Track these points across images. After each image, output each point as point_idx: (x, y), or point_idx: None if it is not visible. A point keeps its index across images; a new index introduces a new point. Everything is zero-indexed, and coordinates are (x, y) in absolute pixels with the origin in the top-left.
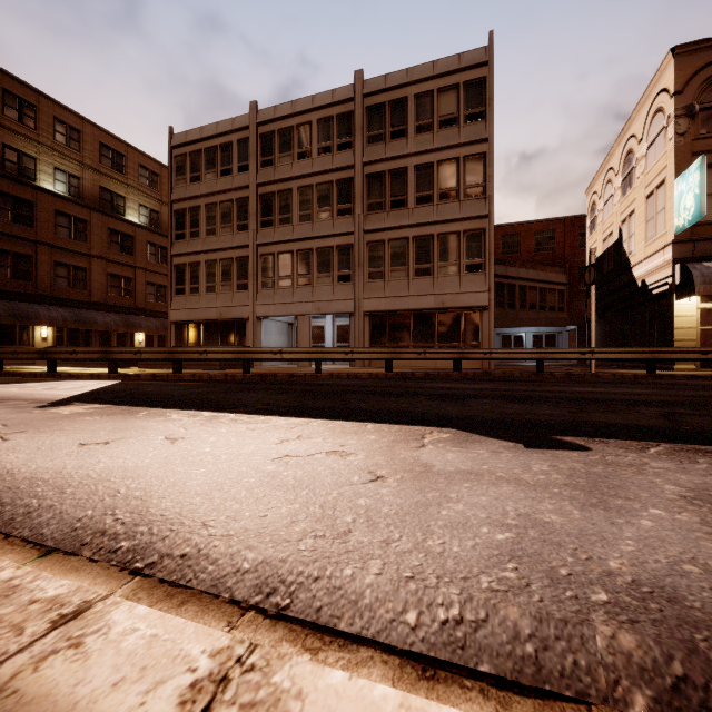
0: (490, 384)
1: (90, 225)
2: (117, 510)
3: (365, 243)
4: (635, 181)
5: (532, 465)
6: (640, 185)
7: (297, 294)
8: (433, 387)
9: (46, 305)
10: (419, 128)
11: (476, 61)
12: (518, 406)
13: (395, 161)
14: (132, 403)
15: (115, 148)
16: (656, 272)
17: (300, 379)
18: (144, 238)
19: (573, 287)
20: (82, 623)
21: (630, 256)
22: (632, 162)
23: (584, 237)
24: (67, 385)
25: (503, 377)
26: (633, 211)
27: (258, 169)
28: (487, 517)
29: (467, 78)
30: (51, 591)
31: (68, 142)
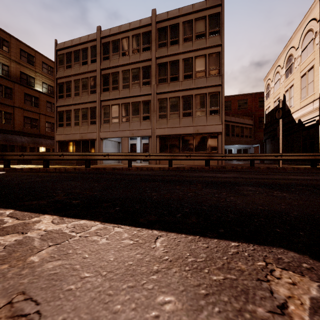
0: (232, 173)
1: (14, 90)
2: None
3: (157, 99)
4: (294, 70)
5: None
6: (297, 71)
7: (121, 126)
8: (200, 176)
9: None
10: (185, 39)
11: (215, 4)
12: (288, 195)
13: (172, 57)
14: None
15: (28, 52)
16: (308, 114)
17: (118, 171)
18: (44, 99)
19: (256, 126)
20: None
21: (290, 108)
22: (292, 60)
23: (261, 102)
24: None
25: (234, 169)
26: (292, 85)
27: (101, 61)
28: None
29: (210, 13)
30: None
31: (1, 47)
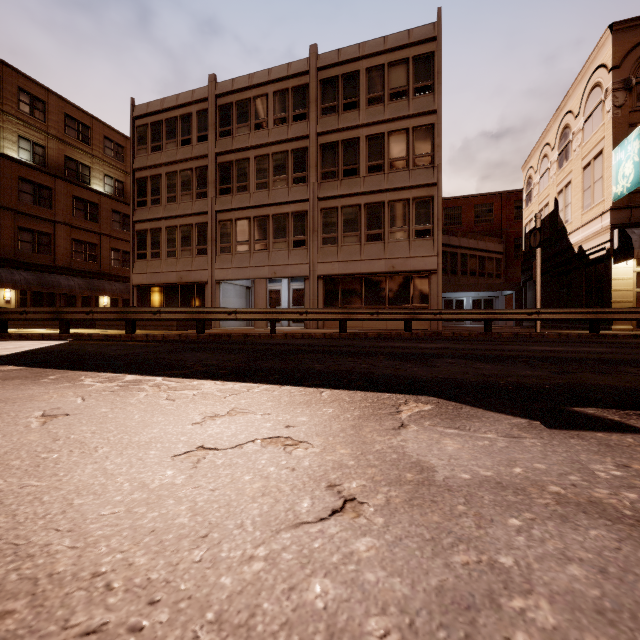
0: (444, 343)
1: (55, 192)
2: None
3: (319, 209)
4: (572, 154)
5: (588, 465)
6: (576, 157)
7: (254, 258)
8: (389, 346)
9: (9, 268)
10: (371, 100)
11: (425, 37)
12: (491, 366)
13: (348, 132)
14: (54, 364)
15: (80, 120)
16: (594, 237)
17: (254, 339)
18: (108, 206)
19: (509, 256)
20: None
21: (566, 224)
22: (568, 137)
23: (519, 210)
24: (5, 345)
25: (453, 337)
26: (570, 182)
27: (217, 139)
28: None
29: (416, 53)
30: None
31: (32, 112)
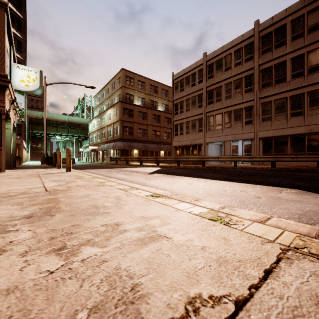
0: None
1: (147, 114)
2: (187, 194)
3: (260, 104)
4: None
5: None
6: None
7: (224, 132)
8: (298, 175)
9: (136, 142)
10: (294, 37)
11: None
12: None
13: (278, 59)
14: (171, 174)
15: (154, 85)
16: None
17: (227, 169)
18: (163, 116)
19: None
20: (199, 201)
21: None
22: None
23: None
24: (148, 168)
25: None
26: None
27: (206, 80)
28: (296, 209)
29: None
30: (191, 198)
31: (141, 87)
